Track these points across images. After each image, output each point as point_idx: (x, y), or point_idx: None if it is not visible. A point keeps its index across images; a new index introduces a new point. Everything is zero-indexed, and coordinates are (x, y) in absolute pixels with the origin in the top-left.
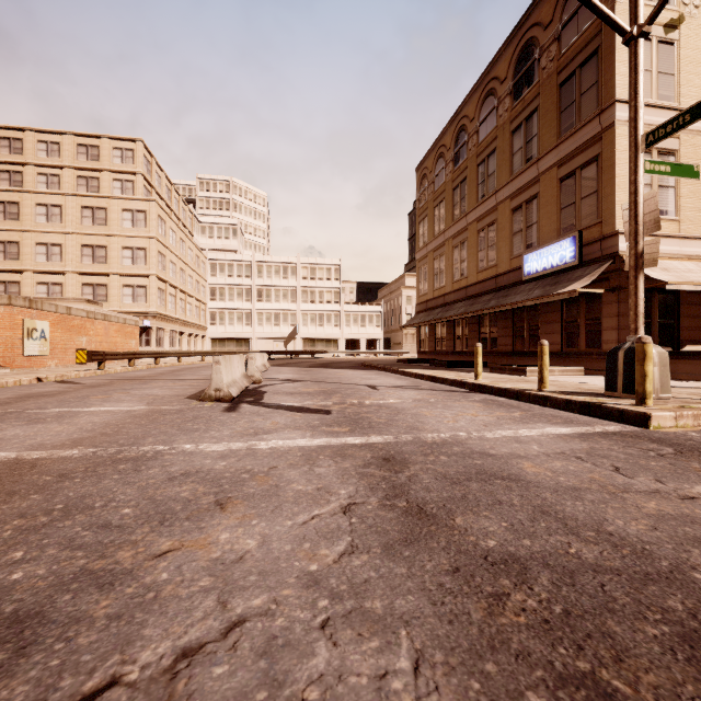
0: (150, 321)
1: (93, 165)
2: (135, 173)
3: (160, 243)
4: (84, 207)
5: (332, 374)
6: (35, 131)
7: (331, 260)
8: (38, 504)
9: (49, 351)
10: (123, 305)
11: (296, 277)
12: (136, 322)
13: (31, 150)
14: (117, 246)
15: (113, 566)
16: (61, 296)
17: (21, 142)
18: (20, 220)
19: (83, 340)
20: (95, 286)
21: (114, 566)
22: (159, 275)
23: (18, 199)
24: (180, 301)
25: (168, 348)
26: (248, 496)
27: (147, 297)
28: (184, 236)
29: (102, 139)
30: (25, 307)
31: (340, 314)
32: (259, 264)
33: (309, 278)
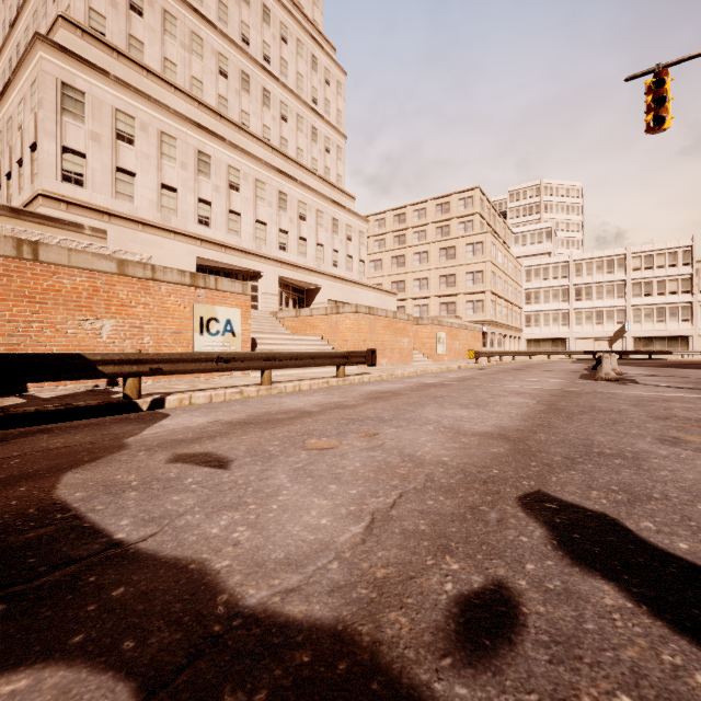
0: (486, 327)
1: (445, 217)
2: (473, 214)
3: (492, 264)
4: (441, 249)
5: (691, 372)
6: (412, 205)
7: (676, 242)
8: (595, 396)
9: (444, 351)
10: (466, 316)
11: (624, 270)
12: (479, 329)
13: (409, 218)
14: (462, 273)
15: (647, 404)
16: (427, 313)
17: (404, 215)
18: (405, 266)
19: (457, 343)
20: (448, 304)
21: (647, 404)
22: (492, 290)
23: (404, 253)
24: (503, 309)
25: (496, 349)
26: (677, 401)
27: (483, 309)
28: (506, 252)
29: (451, 196)
30: (437, 325)
31: (691, 306)
32: (576, 263)
33: (642, 268)
